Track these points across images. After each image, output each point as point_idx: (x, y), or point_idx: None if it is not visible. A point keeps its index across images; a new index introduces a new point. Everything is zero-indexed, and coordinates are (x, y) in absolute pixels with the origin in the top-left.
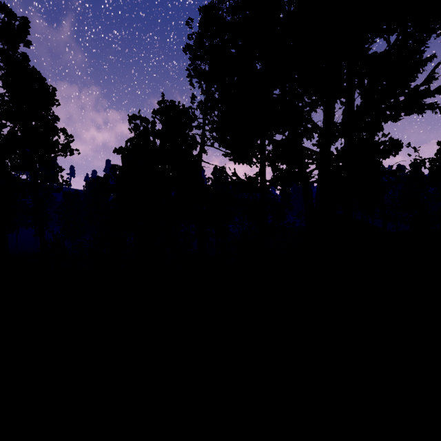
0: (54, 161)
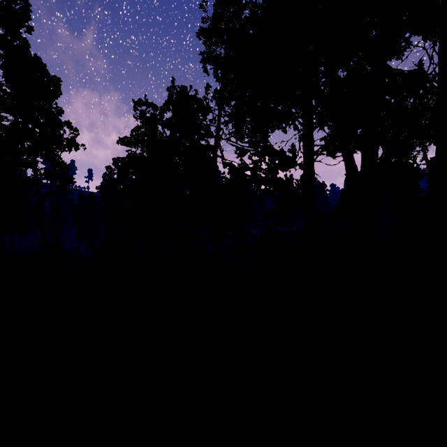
0: (58, 157)
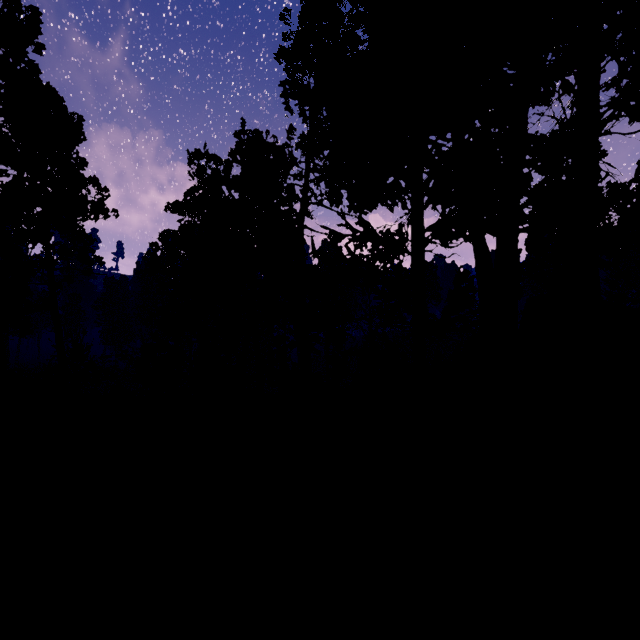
0: (80, 227)
